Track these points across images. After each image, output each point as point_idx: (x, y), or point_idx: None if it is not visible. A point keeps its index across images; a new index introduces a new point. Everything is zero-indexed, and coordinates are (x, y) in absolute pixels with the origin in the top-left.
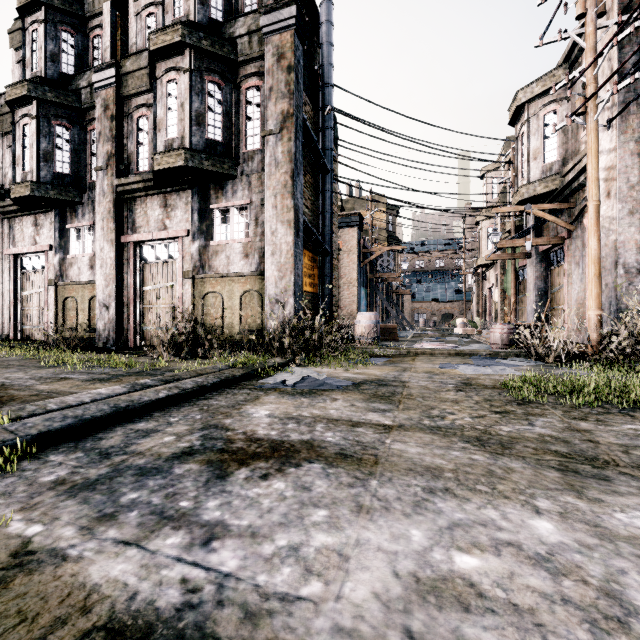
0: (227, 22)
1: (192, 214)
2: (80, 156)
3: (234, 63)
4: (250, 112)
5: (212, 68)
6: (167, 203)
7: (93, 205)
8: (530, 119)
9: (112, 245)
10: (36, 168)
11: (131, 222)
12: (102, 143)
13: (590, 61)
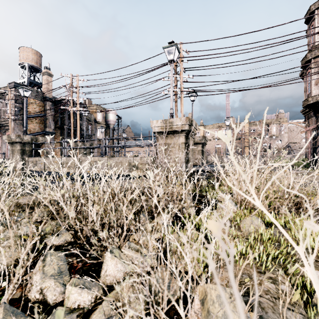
0: None
1: None
2: None
3: None
4: None
5: None
6: None
7: None
8: None
9: None
10: None
11: None
12: None
13: (10, 109)
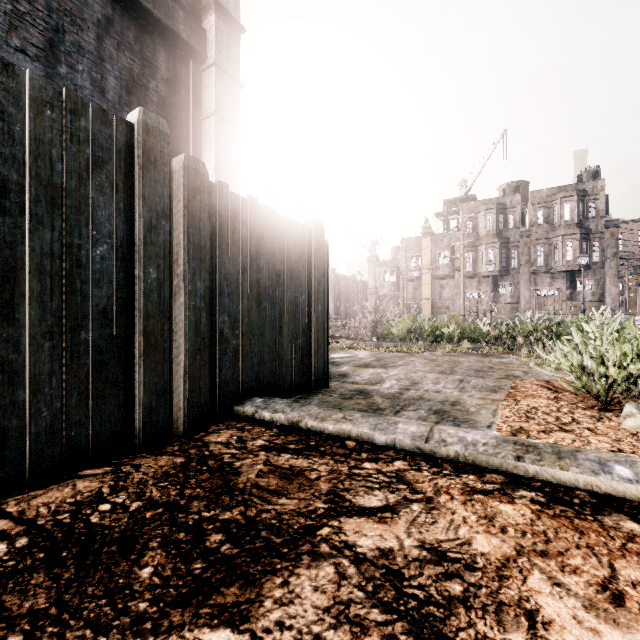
0: (583, 219)
1: (566, 281)
2: (507, 259)
3: (589, 234)
4: (594, 249)
5: (583, 237)
6: (553, 277)
7: (513, 276)
8: None
9: (529, 291)
10: (498, 265)
11: (534, 283)
12: (523, 256)
13: None
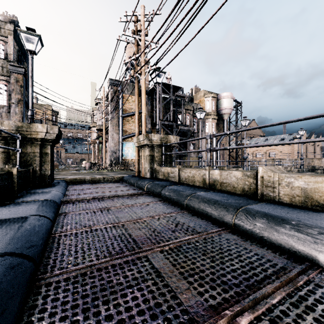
0: None
1: None
2: None
3: None
4: (1, 91)
5: None
6: None
7: None
8: (99, 107)
9: None
10: None
11: None
12: None
13: (103, 109)
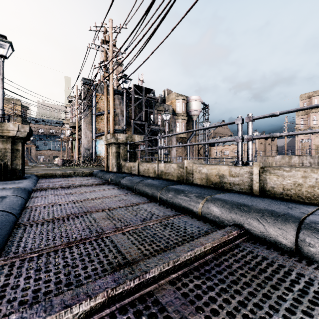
0: None
1: None
2: None
3: None
4: None
5: None
6: None
7: None
8: (73, 105)
9: None
10: None
11: None
12: None
13: (76, 107)
